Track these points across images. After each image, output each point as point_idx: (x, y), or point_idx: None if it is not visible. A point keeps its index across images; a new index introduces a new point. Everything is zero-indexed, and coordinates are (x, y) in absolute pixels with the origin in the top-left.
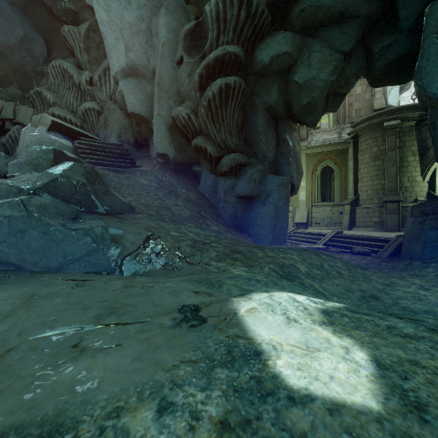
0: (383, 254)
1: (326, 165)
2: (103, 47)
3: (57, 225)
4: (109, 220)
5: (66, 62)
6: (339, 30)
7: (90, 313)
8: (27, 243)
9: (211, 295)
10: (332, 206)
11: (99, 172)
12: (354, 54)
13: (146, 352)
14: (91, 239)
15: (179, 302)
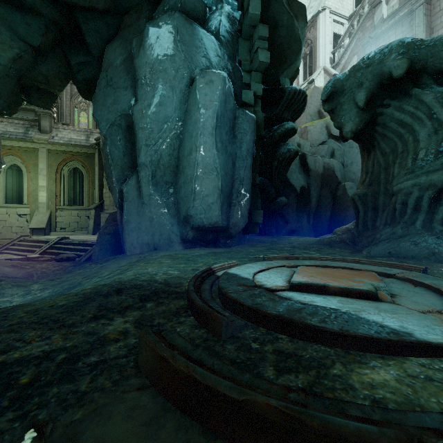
0: (84, 258)
1: (74, 166)
2: None
3: None
4: None
5: None
6: (22, 17)
7: None
8: None
9: None
10: (80, 210)
11: None
12: (51, 54)
13: None
14: None
15: None
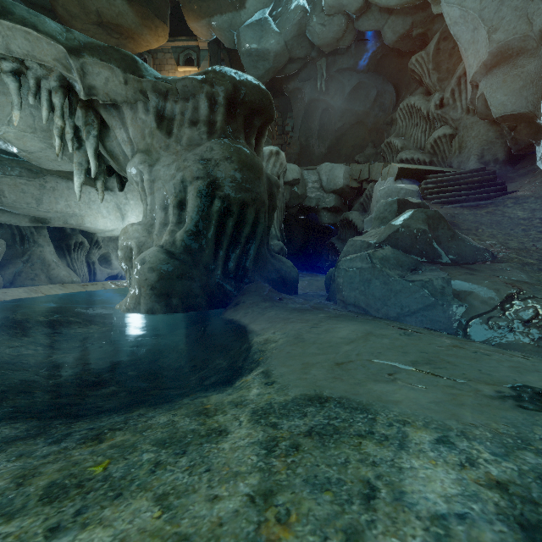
0: None
1: None
2: (457, 50)
3: (395, 276)
4: (453, 271)
5: (413, 97)
6: None
7: (408, 357)
8: (372, 291)
9: None
10: None
11: (448, 213)
12: None
13: (446, 402)
14: (428, 292)
15: (519, 380)
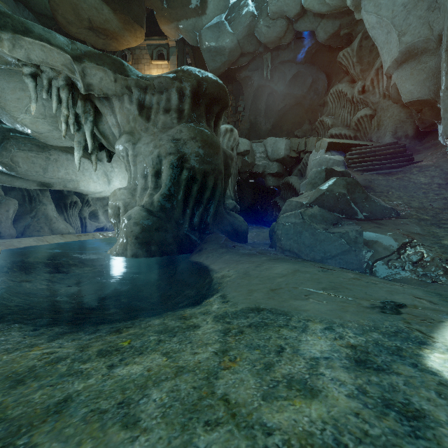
0: None
1: None
2: (376, 47)
3: (320, 229)
4: (365, 225)
5: (340, 85)
6: None
7: (320, 285)
8: (302, 240)
9: (433, 304)
10: None
11: (366, 179)
12: None
13: (337, 310)
14: (344, 241)
15: (389, 298)
